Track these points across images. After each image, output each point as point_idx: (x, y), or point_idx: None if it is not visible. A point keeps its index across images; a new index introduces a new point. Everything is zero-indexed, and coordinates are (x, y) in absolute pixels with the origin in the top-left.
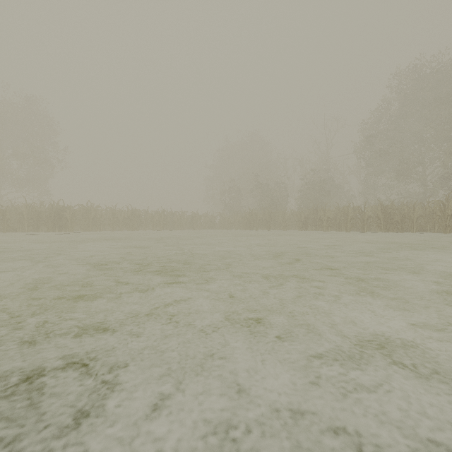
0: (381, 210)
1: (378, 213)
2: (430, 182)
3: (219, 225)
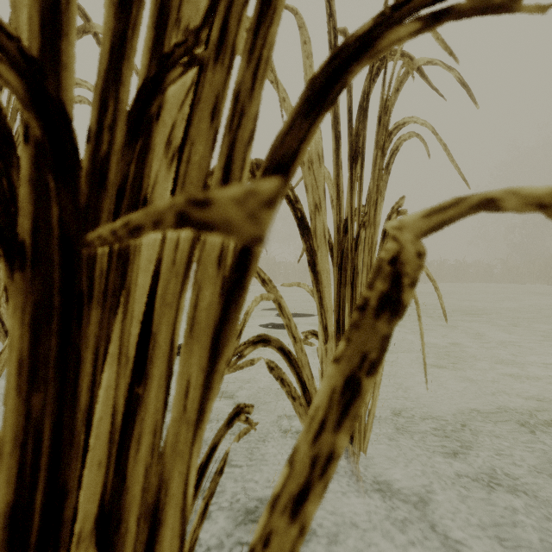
0: None
1: None
2: None
3: (501, 277)
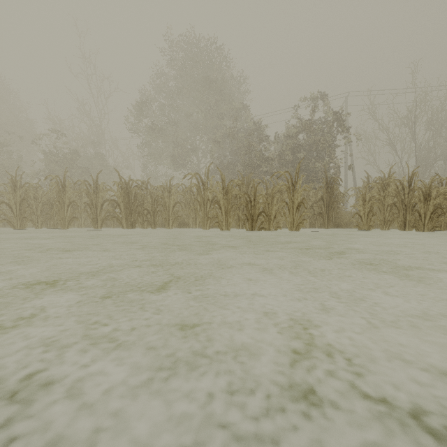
0: (122, 188)
1: (115, 193)
2: (202, 173)
3: None
